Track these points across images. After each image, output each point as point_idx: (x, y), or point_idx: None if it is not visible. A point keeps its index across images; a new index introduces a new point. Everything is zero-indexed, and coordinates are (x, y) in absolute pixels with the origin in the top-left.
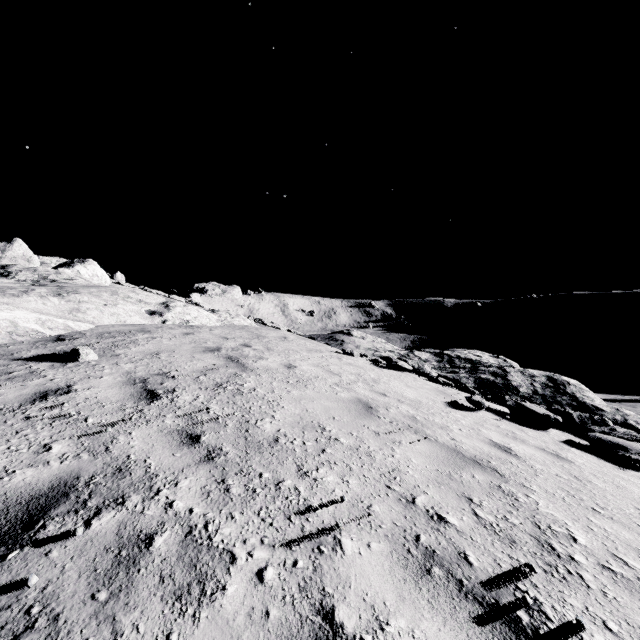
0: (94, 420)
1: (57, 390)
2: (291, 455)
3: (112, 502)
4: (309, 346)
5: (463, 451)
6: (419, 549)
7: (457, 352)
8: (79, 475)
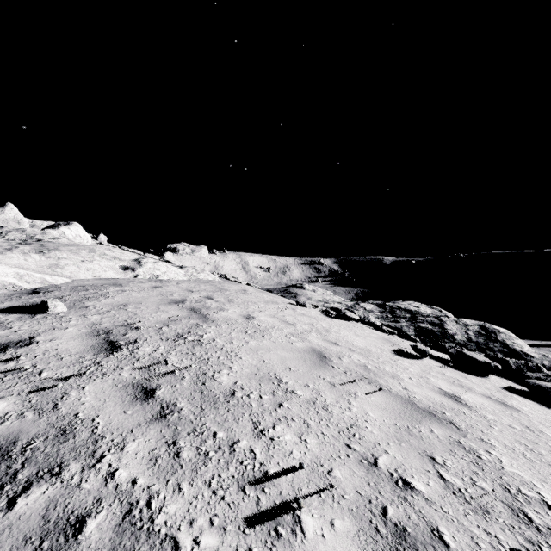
0: (49, 374)
1: (18, 342)
2: (247, 410)
3: (46, 473)
4: (266, 298)
5: (417, 402)
6: (388, 527)
7: (398, 303)
8: (17, 439)
